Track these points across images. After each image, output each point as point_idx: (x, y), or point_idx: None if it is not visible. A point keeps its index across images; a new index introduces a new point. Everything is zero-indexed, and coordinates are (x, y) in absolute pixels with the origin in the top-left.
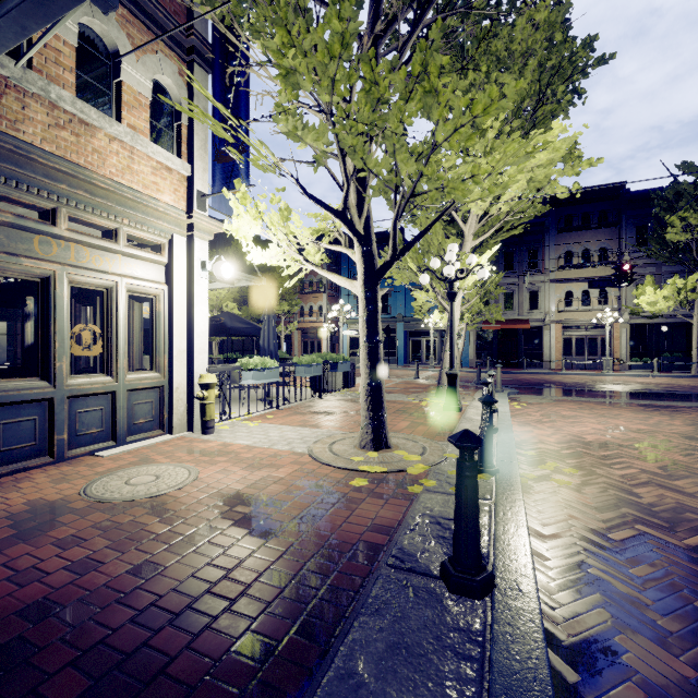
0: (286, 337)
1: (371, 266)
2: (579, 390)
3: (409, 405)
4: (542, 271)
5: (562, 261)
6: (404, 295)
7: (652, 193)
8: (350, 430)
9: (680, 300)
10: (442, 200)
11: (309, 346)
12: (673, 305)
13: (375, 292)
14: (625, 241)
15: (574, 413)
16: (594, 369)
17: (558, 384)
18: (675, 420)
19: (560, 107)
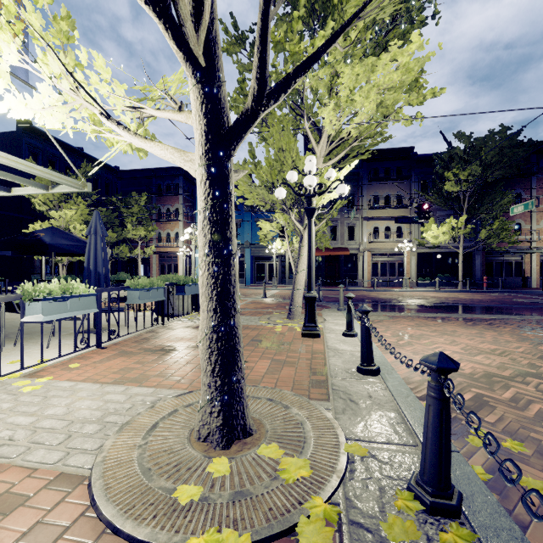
0: (144, 260)
1: (218, 123)
2: (400, 306)
3: (263, 330)
4: (357, 210)
5: (371, 203)
6: (251, 225)
7: (435, 155)
8: (190, 383)
9: (452, 235)
10: (293, 123)
11: (166, 268)
12: (448, 239)
13: (225, 170)
14: (414, 191)
15: (418, 332)
16: (394, 286)
17: (379, 300)
18: (504, 335)
19: (412, 29)
